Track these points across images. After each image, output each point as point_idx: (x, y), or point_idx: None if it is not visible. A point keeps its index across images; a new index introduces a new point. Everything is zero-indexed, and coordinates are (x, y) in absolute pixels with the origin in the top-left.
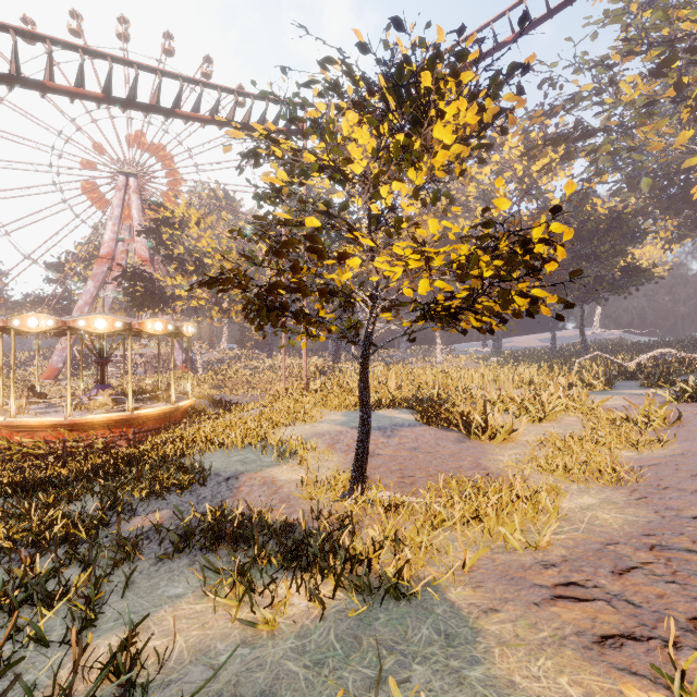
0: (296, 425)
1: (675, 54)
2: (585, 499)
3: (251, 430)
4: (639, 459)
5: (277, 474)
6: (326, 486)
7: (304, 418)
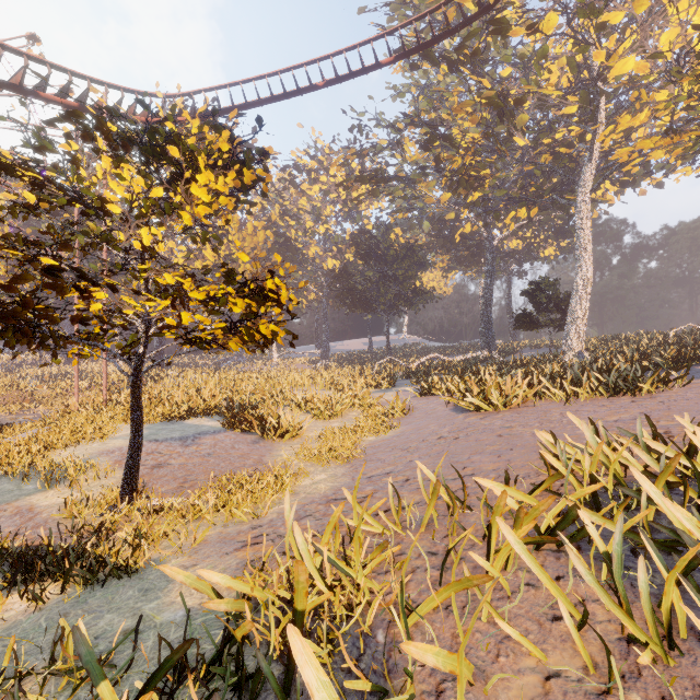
0: (82, 444)
1: (436, 136)
2: (320, 476)
3: (13, 457)
4: (375, 441)
5: (38, 501)
6: (91, 503)
7: (94, 436)
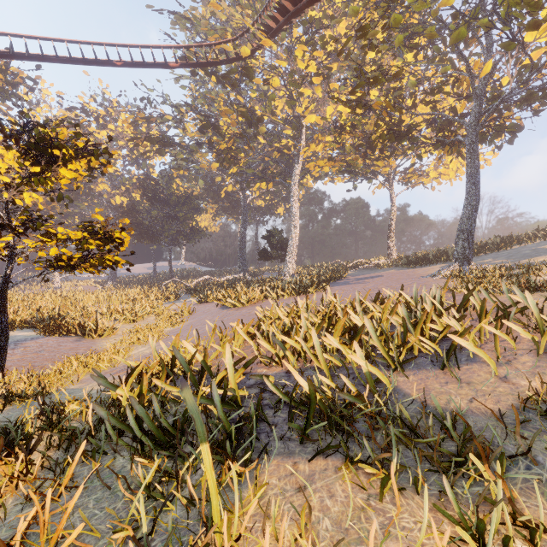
0: None
1: (209, 125)
2: (143, 349)
3: None
4: (173, 330)
5: None
6: None
7: None
